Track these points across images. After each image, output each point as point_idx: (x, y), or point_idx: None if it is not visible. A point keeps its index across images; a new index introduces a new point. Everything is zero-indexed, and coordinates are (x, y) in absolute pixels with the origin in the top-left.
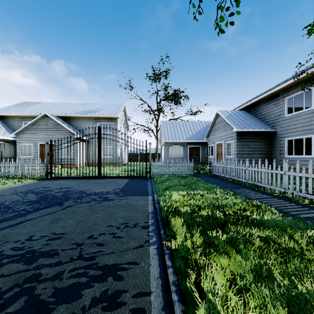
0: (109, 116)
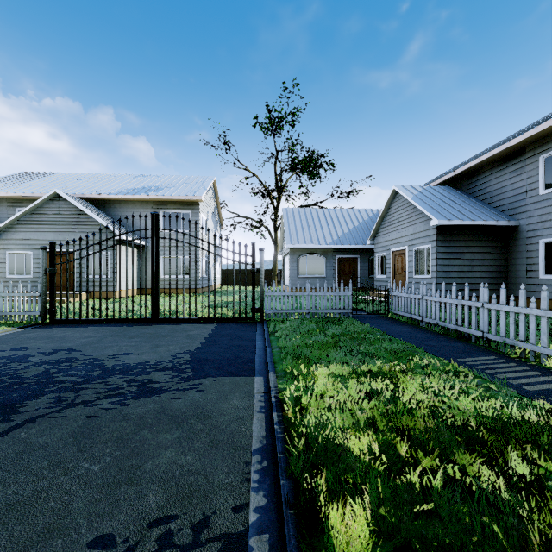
0: (183, 198)
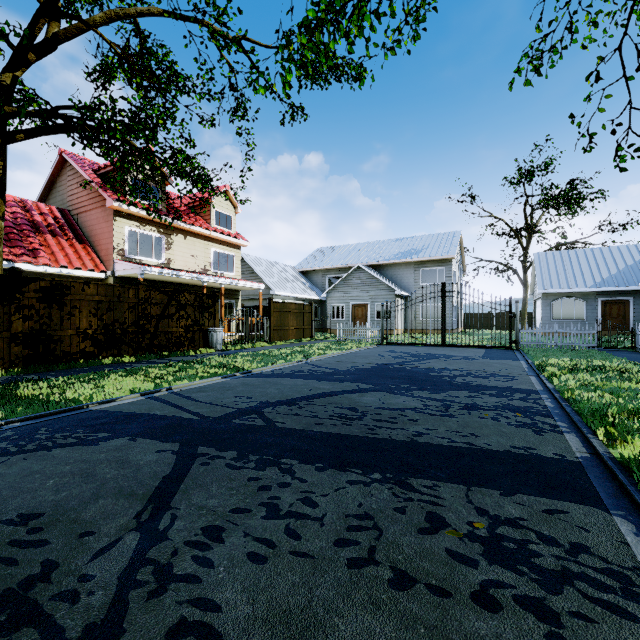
0: (439, 258)
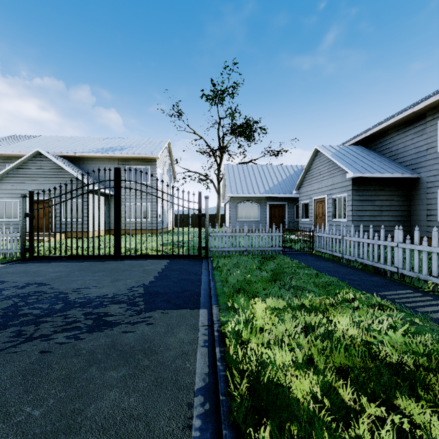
0: (143, 156)
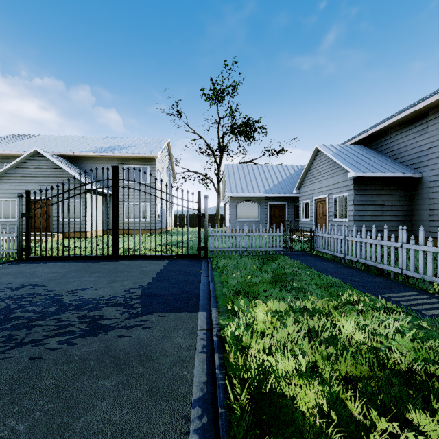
0: (142, 155)
